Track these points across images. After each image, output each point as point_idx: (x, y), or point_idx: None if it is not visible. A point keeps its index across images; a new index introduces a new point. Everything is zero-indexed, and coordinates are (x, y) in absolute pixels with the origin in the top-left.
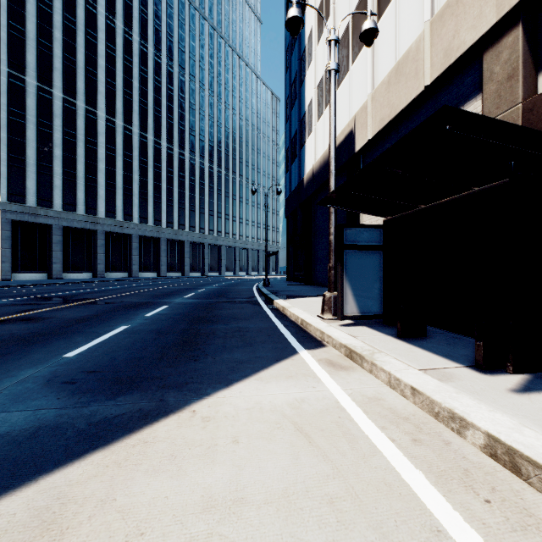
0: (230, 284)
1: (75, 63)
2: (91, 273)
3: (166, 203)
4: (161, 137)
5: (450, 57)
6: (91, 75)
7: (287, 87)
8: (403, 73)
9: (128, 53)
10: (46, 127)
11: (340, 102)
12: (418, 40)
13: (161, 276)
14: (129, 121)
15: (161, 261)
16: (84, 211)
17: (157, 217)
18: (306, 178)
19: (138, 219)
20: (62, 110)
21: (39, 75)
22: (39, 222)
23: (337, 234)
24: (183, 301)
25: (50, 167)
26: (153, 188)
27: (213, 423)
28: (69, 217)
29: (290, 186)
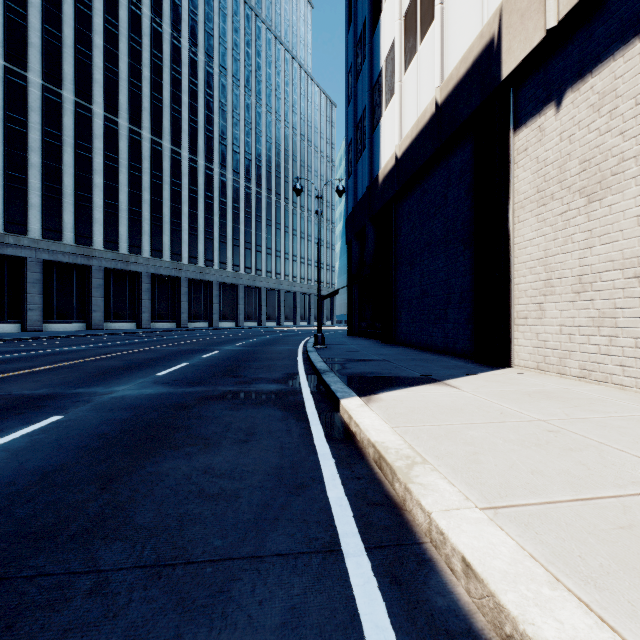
0: (264, 342)
1: (60, 40)
2: (85, 323)
3: (188, 232)
4: (181, 145)
5: None
6: (84, 57)
7: (349, 52)
8: None
9: (135, 32)
10: (17, 124)
11: (456, 10)
12: None
13: (181, 327)
14: (138, 122)
15: (181, 307)
16: (73, 240)
17: (175, 249)
18: (382, 173)
19: (149, 252)
20: (41, 102)
21: (7, 52)
22: (7, 253)
23: None
24: (125, 395)
25: (23, 178)
26: (170, 211)
27: None
28: (51, 247)
29: (354, 195)
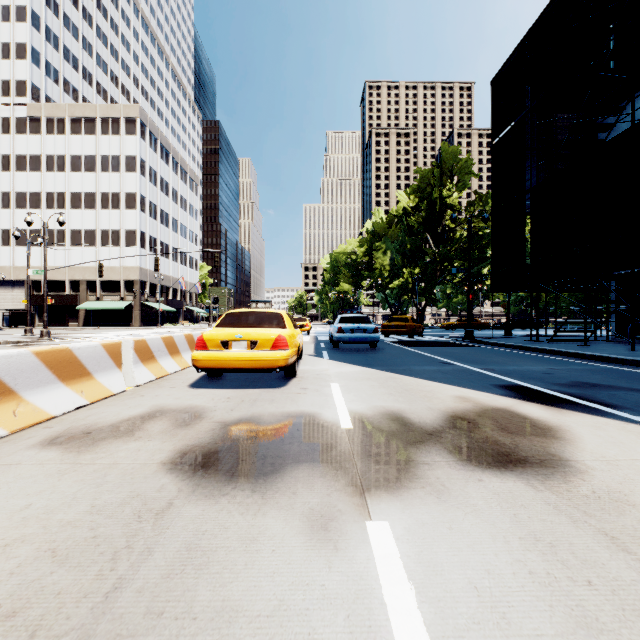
0: None
1: None
2: None
3: None
4: None
5: (19, 278)
6: None
7: None
8: (4, 271)
9: None
10: None
11: None
12: (10, 267)
13: None
14: None
15: None
16: None
17: None
18: None
19: None
20: None
21: None
22: None
23: (3, 314)
24: None
25: None
26: None
27: (8, 329)
28: None
29: None
